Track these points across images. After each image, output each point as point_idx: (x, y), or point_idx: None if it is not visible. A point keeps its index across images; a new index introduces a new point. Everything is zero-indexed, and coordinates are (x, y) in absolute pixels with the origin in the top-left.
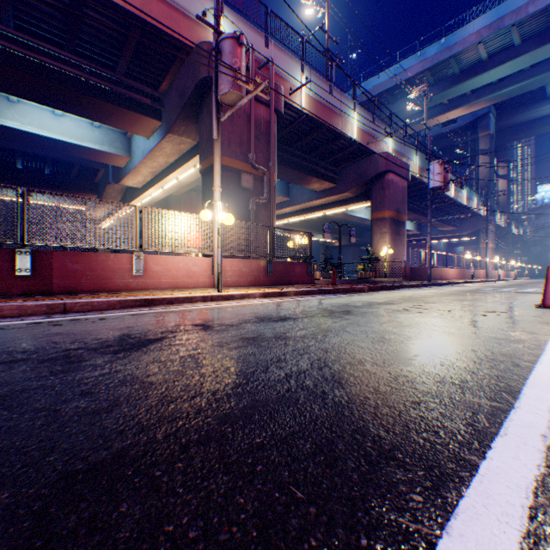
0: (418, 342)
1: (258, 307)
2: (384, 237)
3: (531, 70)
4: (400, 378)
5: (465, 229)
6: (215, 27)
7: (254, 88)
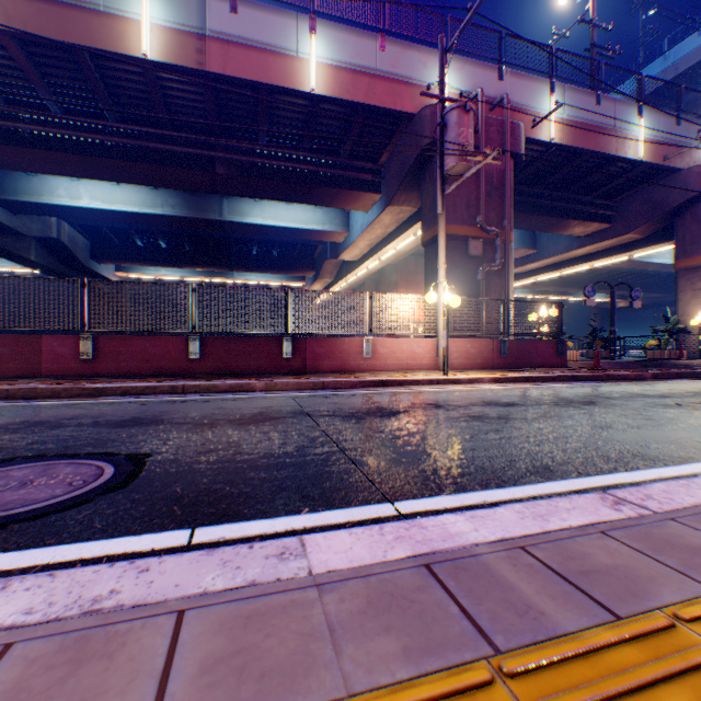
0: (642, 432)
1: (485, 392)
2: (699, 296)
3: None
4: (589, 447)
5: None
6: (439, 97)
7: (482, 159)
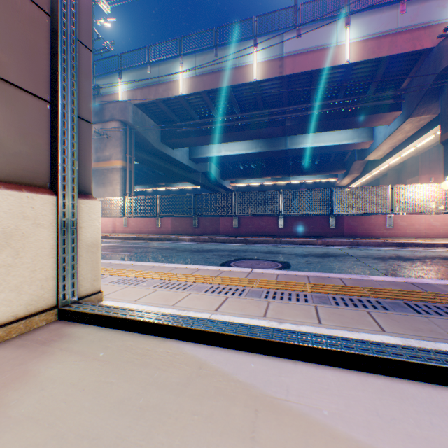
0: None
1: None
2: None
3: None
4: None
5: None
6: None
7: None
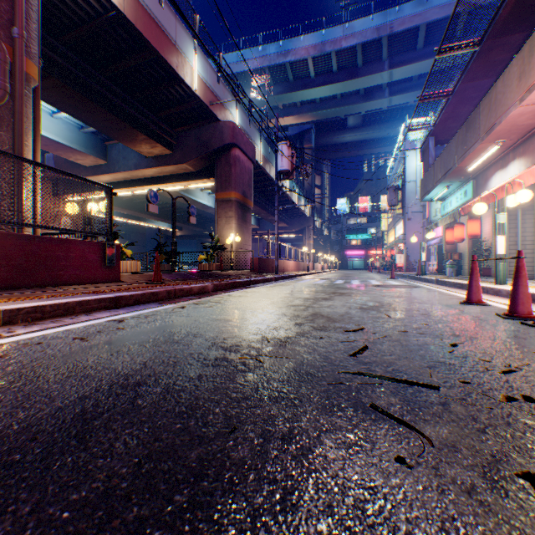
0: None
1: None
2: (231, 222)
3: (342, 98)
4: None
5: (295, 227)
6: None
7: None
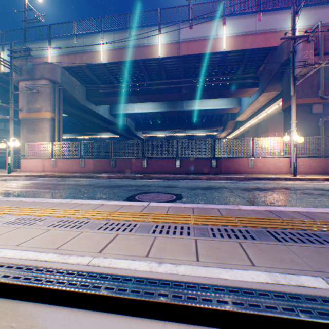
0: None
1: (317, 185)
2: None
3: None
4: None
5: None
6: (291, 37)
7: (317, 66)
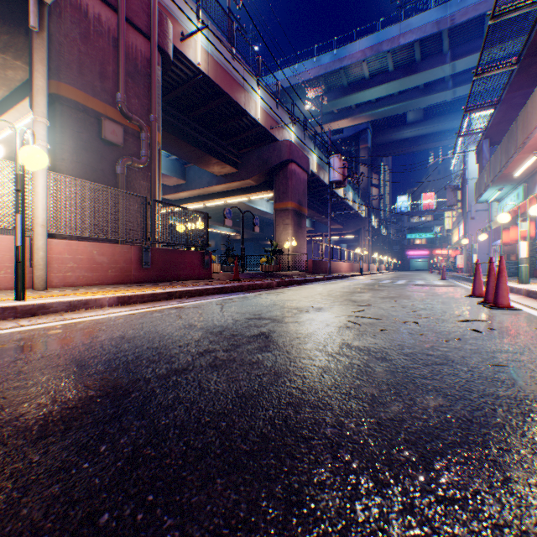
0: None
1: (78, 334)
2: (288, 229)
3: (399, 96)
4: None
5: (350, 228)
6: None
7: None
